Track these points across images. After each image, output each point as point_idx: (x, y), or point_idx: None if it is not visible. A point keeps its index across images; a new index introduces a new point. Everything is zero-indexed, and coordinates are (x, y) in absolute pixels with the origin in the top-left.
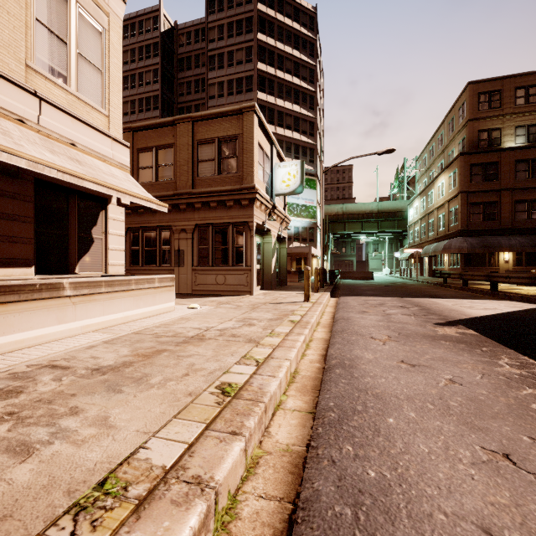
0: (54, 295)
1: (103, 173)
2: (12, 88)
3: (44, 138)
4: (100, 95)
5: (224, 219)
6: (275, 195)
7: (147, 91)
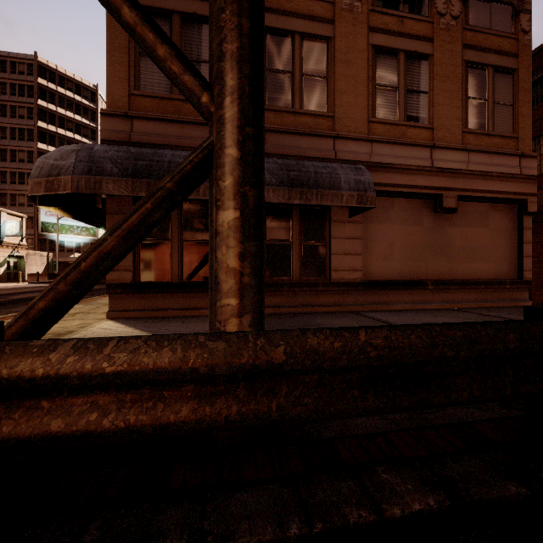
0: None
1: None
2: None
3: None
4: None
5: None
6: (5, 236)
7: None
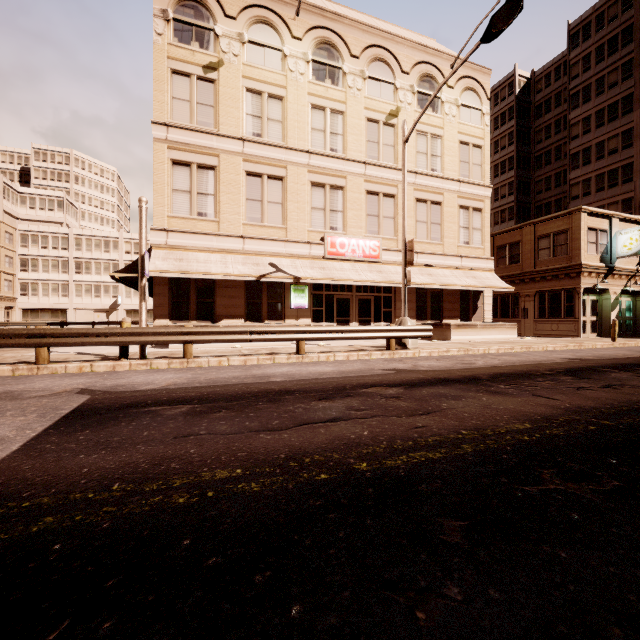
0: (475, 327)
1: (483, 279)
2: (454, 258)
3: (463, 271)
4: (480, 241)
5: (557, 286)
6: (616, 258)
7: (502, 156)
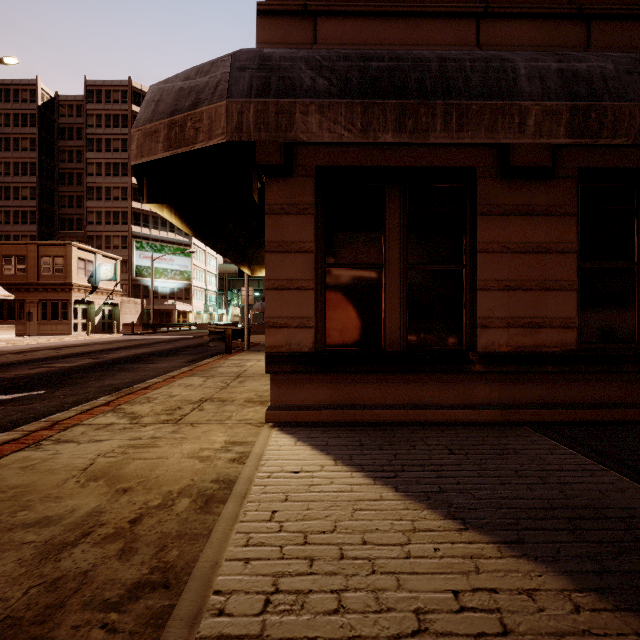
0: None
1: None
2: None
3: None
4: None
5: (56, 297)
6: (100, 281)
7: (24, 157)
